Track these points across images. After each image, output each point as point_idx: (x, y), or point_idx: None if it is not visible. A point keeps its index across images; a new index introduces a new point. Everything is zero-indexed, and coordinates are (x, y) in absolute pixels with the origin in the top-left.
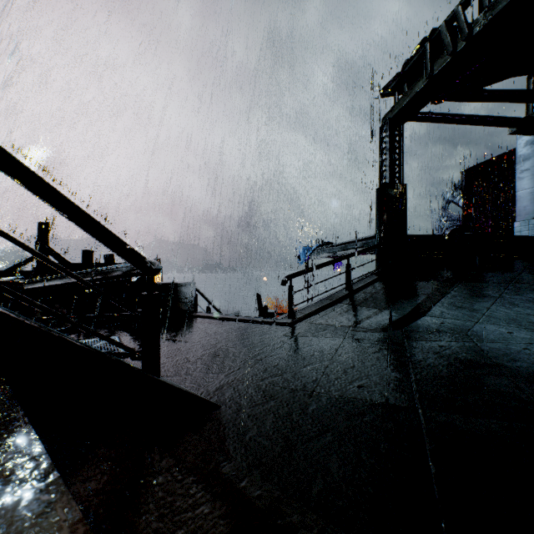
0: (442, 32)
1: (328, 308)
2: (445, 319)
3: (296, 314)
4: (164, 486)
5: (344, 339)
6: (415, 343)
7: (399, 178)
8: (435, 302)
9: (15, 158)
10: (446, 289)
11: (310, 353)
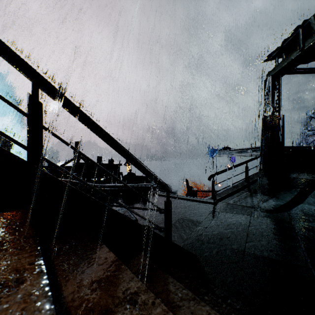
0: (311, 23)
1: (235, 193)
2: None
3: (216, 197)
4: (210, 301)
5: (251, 216)
6: (298, 223)
7: (278, 111)
8: (308, 194)
9: (129, 152)
10: None
11: (233, 225)
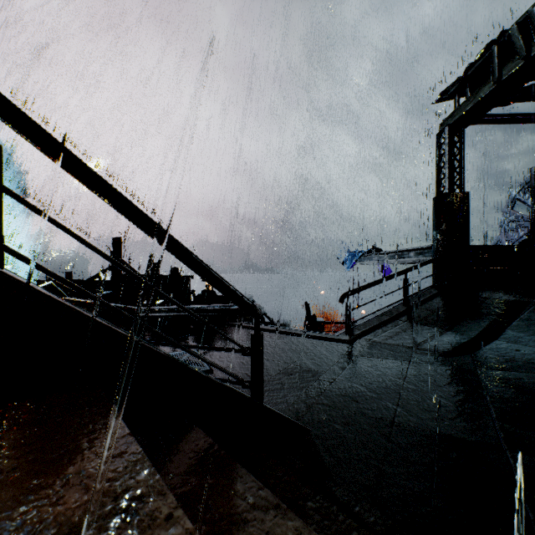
0: (513, 35)
1: (386, 325)
2: (521, 345)
3: (353, 331)
4: (317, 511)
5: (409, 362)
6: (488, 372)
7: (459, 186)
8: (506, 324)
9: (181, 244)
10: (519, 310)
11: (379, 377)
